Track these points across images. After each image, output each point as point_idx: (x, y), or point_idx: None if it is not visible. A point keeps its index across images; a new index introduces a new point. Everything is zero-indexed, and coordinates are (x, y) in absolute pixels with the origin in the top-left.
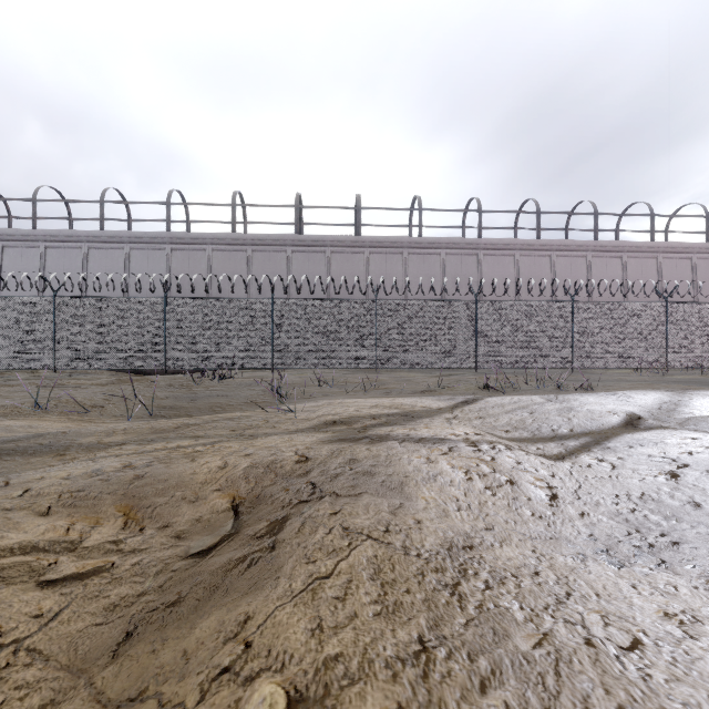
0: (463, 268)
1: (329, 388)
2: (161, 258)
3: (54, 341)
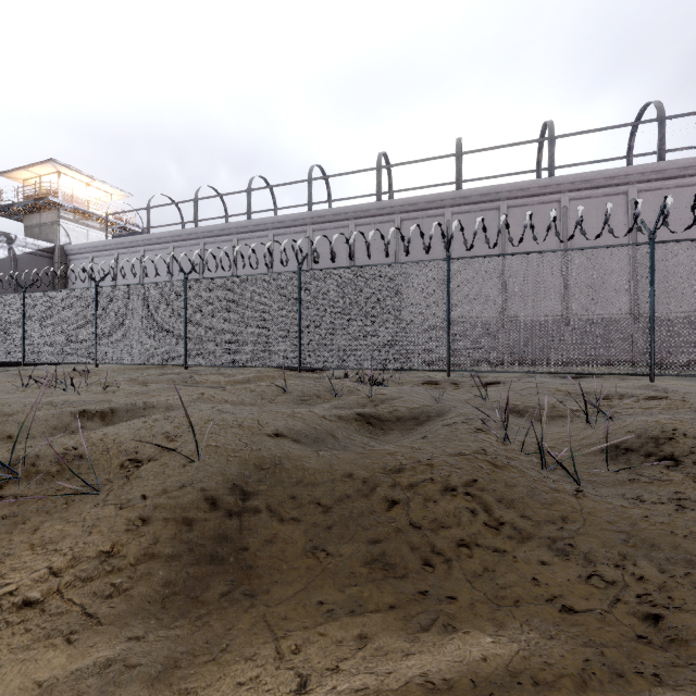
0: None
1: (605, 422)
2: (302, 242)
3: (185, 332)
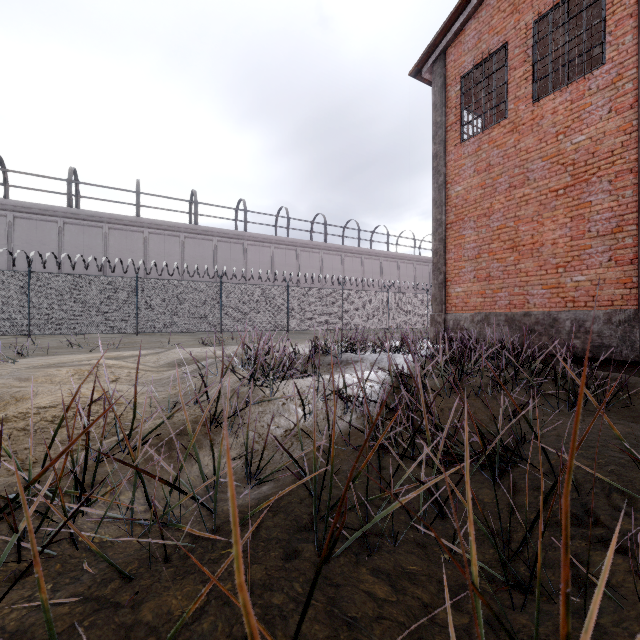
0: (232, 253)
1: (81, 349)
2: None
3: None
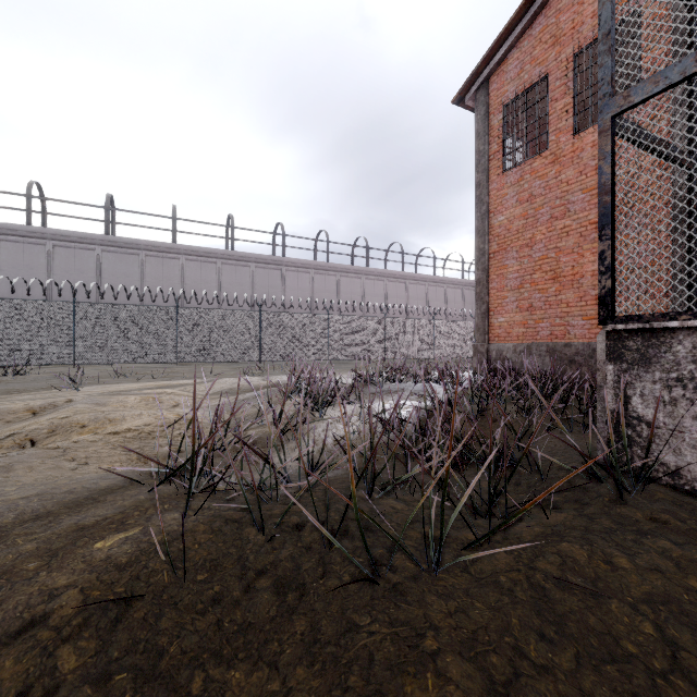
0: (270, 280)
1: (127, 378)
2: None
3: None
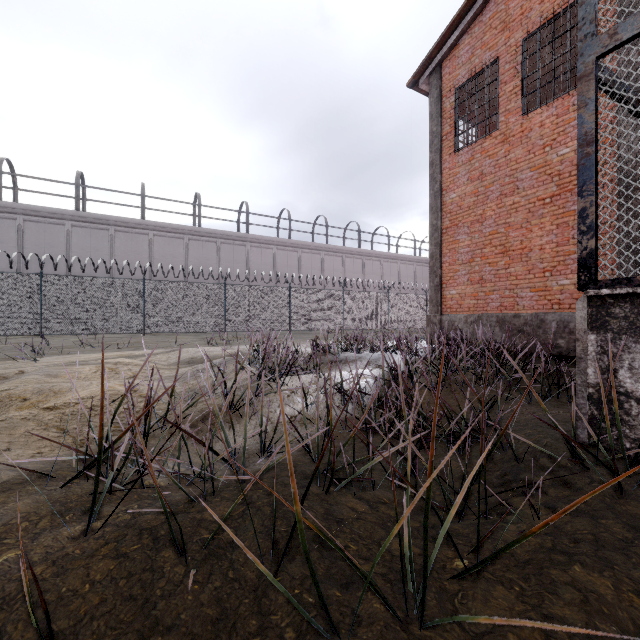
0: (235, 255)
1: (92, 348)
2: None
3: None
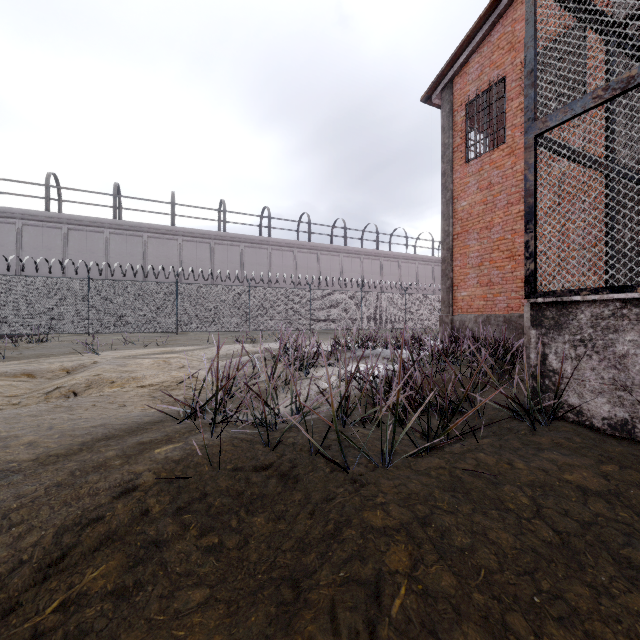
0: (257, 258)
1: (134, 345)
2: None
3: None
